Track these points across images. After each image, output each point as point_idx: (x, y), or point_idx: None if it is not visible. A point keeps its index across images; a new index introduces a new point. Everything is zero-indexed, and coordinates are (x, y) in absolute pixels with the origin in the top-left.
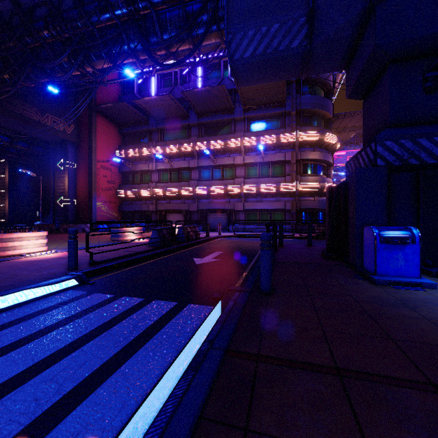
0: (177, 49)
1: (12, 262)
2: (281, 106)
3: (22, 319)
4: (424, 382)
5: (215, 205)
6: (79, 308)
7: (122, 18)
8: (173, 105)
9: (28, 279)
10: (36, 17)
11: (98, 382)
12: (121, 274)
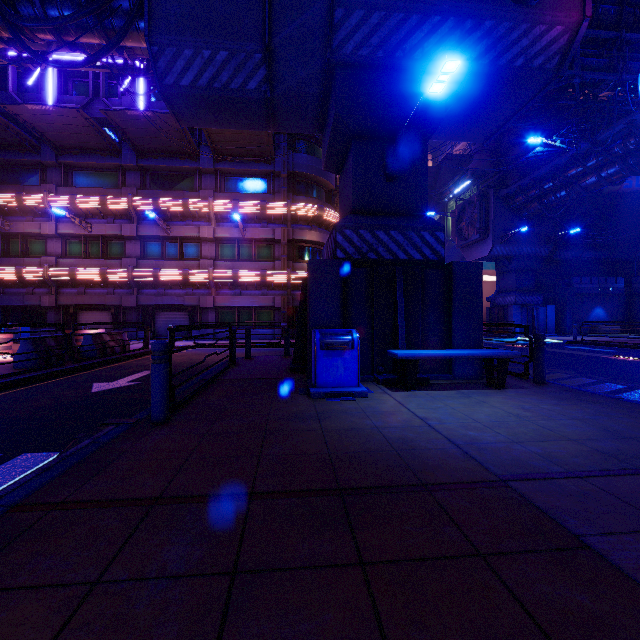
0: (74, 40)
1: None
2: (268, 163)
3: None
4: (245, 493)
5: (169, 299)
6: None
7: None
8: (89, 129)
9: None
10: None
11: None
12: None
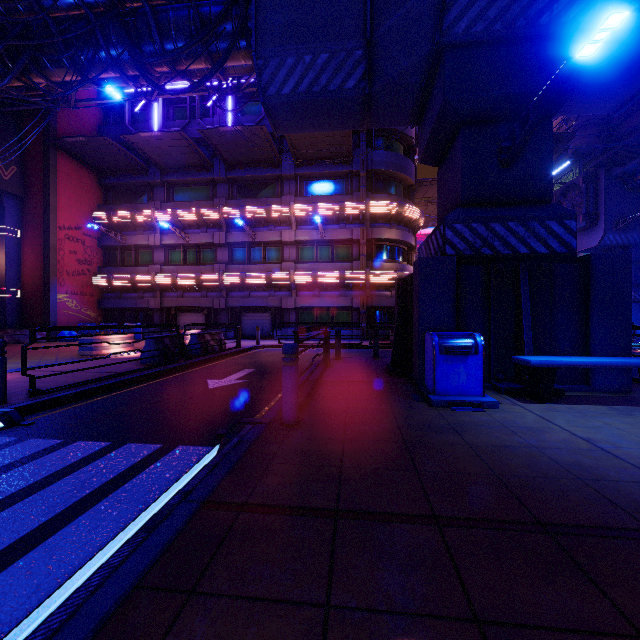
0: (186, 68)
1: None
2: (347, 163)
3: None
4: (427, 516)
5: (254, 301)
6: None
7: (97, 9)
8: (188, 148)
9: None
10: None
11: (3, 565)
12: (83, 408)
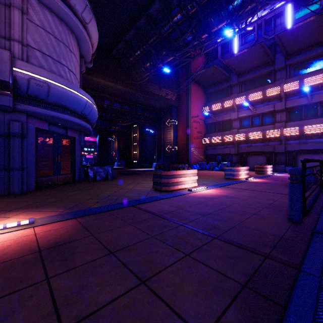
0: None
1: (193, 197)
2: None
3: None
4: None
5: (310, 145)
6: None
7: None
8: (260, 54)
9: (275, 234)
10: (172, 8)
11: None
12: None
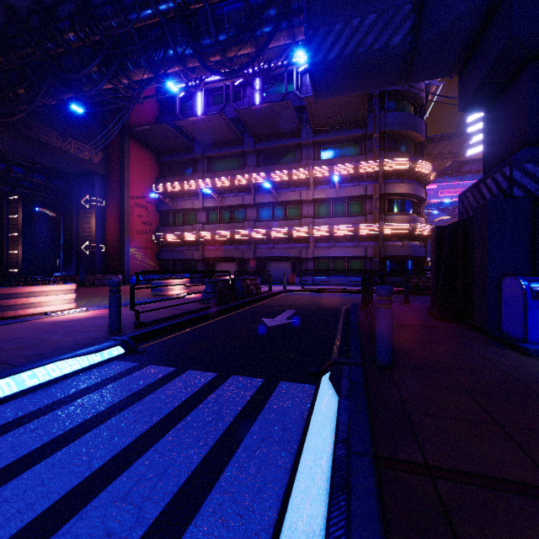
0: (237, 53)
1: (35, 323)
2: (361, 127)
3: (62, 401)
4: None
5: (277, 252)
6: (135, 387)
7: (168, 15)
8: (225, 127)
9: (60, 346)
10: (59, 16)
11: (193, 505)
12: (176, 339)
